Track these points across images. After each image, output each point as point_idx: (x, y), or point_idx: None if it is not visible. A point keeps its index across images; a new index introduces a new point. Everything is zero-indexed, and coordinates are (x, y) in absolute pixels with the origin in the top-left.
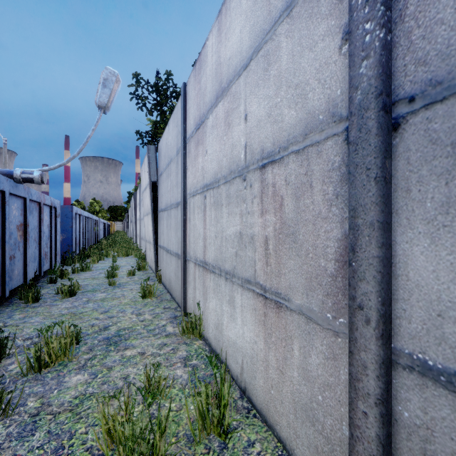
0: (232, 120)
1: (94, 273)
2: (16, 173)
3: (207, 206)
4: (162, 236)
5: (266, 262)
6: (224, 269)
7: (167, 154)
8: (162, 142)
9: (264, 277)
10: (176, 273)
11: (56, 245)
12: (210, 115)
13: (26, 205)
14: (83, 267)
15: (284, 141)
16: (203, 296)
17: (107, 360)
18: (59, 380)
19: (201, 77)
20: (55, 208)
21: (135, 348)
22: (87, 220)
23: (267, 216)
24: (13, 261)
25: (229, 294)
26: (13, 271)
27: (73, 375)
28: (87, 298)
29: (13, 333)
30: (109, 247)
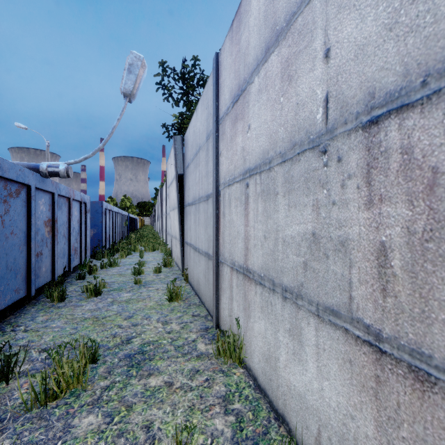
0: (297, 68)
1: (121, 269)
2: (42, 167)
3: (251, 197)
4: (189, 233)
5: (381, 289)
6: (280, 284)
7: (195, 142)
8: (189, 131)
9: (377, 314)
10: (206, 275)
11: (86, 240)
12: (255, 76)
13: (54, 200)
14: (111, 262)
15: (444, 57)
16: (244, 312)
17: (127, 391)
18: (67, 421)
19: (240, 34)
20: (85, 203)
21: (160, 374)
22: (117, 215)
23: (385, 207)
24: (40, 258)
25: (291, 321)
26: (41, 268)
27: (84, 415)
28: (112, 299)
29: (31, 340)
30: (137, 242)
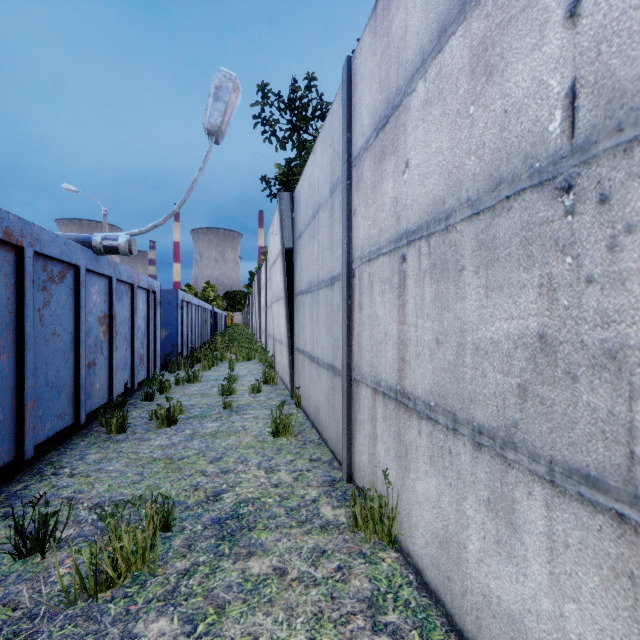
0: (504, 49)
1: (204, 387)
2: (96, 239)
3: (410, 277)
4: (301, 334)
5: None
6: (468, 420)
7: (312, 199)
8: (302, 184)
9: None
10: (329, 398)
11: (156, 345)
12: (419, 80)
13: (111, 288)
14: (190, 377)
15: None
16: (397, 461)
17: (217, 581)
18: (126, 626)
19: (391, 19)
20: (155, 293)
21: (266, 553)
22: (197, 310)
23: None
24: (92, 369)
25: (492, 486)
26: (93, 384)
27: (151, 618)
28: (192, 431)
29: (78, 490)
30: (225, 347)
